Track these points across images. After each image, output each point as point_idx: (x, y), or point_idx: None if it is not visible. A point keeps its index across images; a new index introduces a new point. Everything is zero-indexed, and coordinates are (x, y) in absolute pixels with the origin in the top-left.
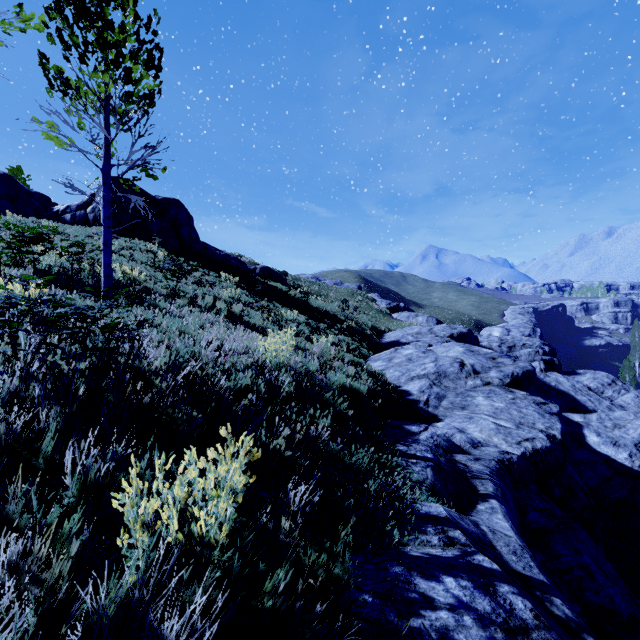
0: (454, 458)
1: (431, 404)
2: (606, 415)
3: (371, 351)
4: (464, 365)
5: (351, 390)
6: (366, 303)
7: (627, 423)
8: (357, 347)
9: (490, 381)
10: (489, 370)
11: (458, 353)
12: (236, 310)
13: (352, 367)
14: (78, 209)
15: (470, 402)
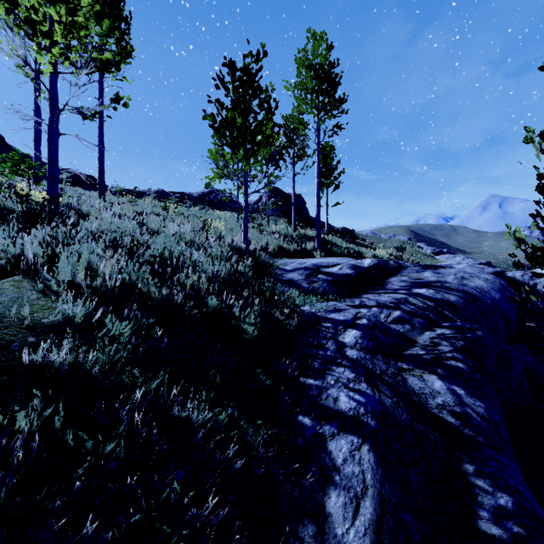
0: None
1: None
2: None
3: None
4: None
5: None
6: (414, 249)
7: None
8: None
9: None
10: None
11: (462, 266)
12: None
13: None
14: (254, 204)
15: None
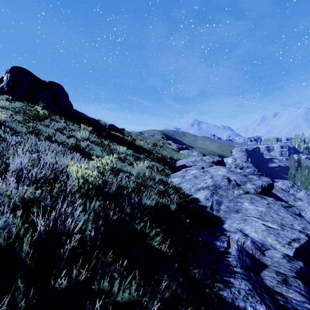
0: (265, 283)
1: (214, 208)
2: (294, 204)
3: (170, 171)
4: (230, 180)
5: (162, 209)
6: (166, 145)
7: (305, 208)
8: (162, 169)
9: (248, 191)
10: (245, 183)
11: (224, 172)
12: (83, 145)
13: (162, 186)
14: None
15: (240, 207)
